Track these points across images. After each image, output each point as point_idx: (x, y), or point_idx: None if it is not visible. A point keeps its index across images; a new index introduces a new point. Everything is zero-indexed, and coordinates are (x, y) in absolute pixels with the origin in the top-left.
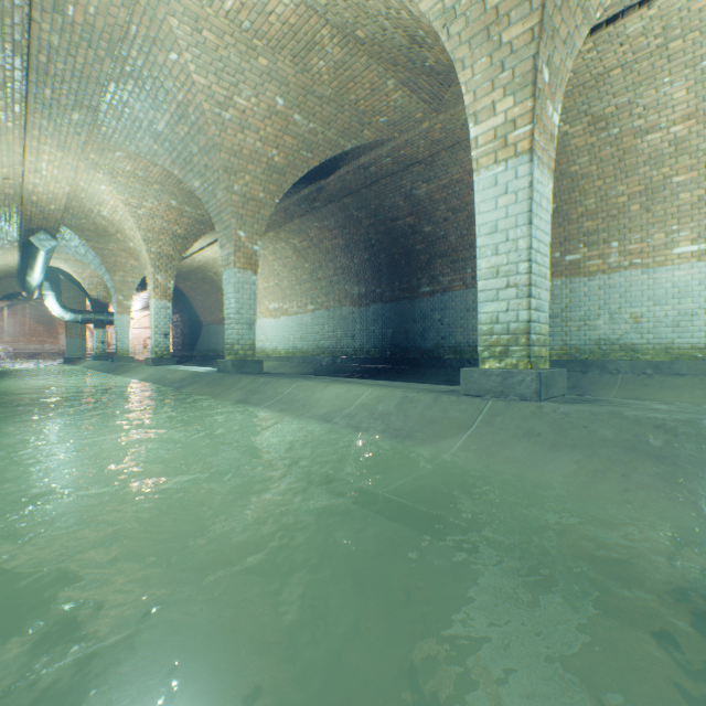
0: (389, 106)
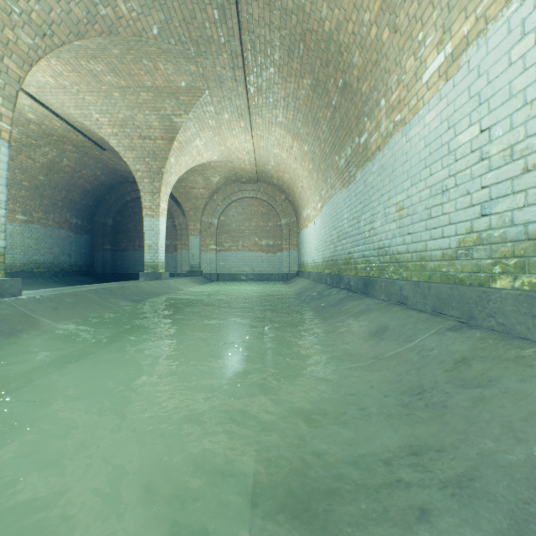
0: None
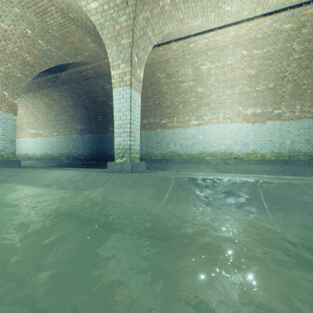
0: (89, 49)
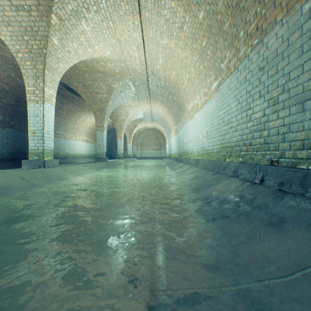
0: None
